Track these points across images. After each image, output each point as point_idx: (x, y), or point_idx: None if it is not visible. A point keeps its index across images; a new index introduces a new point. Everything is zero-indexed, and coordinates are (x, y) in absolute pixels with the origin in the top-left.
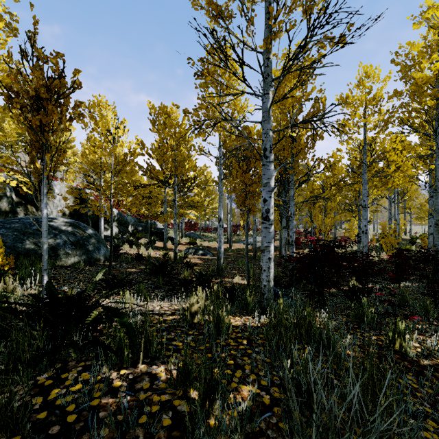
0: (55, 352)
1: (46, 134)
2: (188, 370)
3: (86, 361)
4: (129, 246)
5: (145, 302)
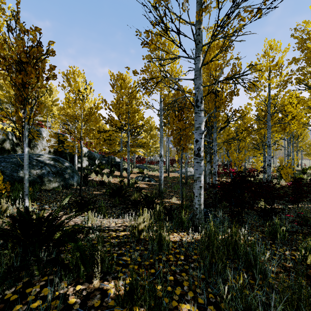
0: (19, 272)
1: (26, 89)
2: (134, 289)
3: (50, 275)
4: (96, 175)
5: (104, 219)
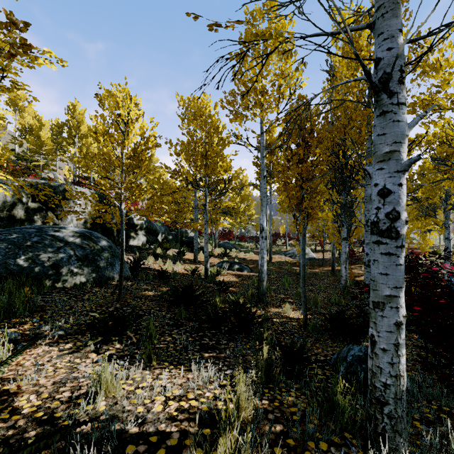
0: None
1: None
2: None
3: None
4: (155, 258)
5: (145, 372)
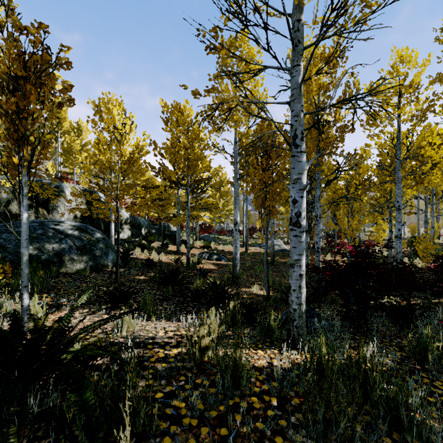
0: None
1: (24, 121)
2: None
3: (42, 438)
4: (141, 250)
5: (148, 322)
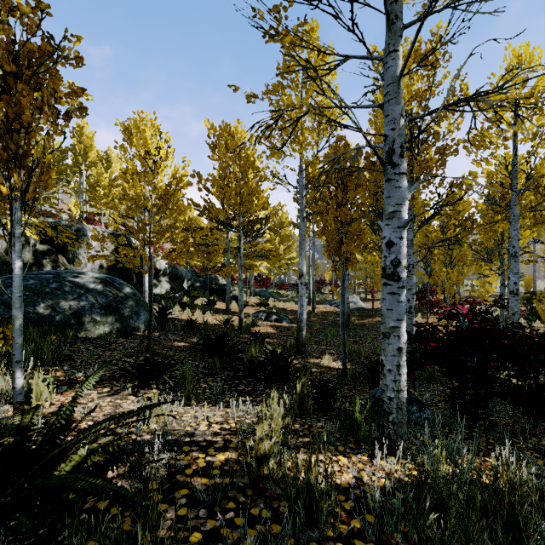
0: None
1: (16, 134)
2: None
3: None
4: (182, 308)
5: (186, 408)
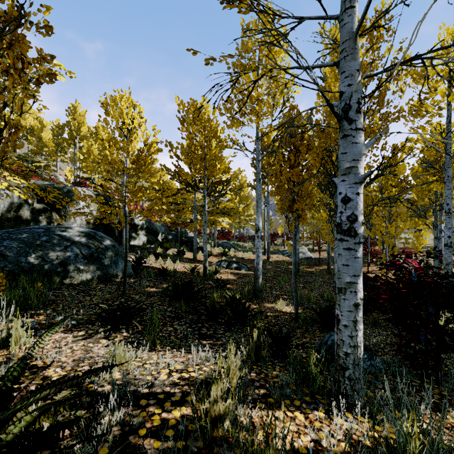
0: None
1: None
2: None
3: None
4: (156, 258)
5: (151, 353)
